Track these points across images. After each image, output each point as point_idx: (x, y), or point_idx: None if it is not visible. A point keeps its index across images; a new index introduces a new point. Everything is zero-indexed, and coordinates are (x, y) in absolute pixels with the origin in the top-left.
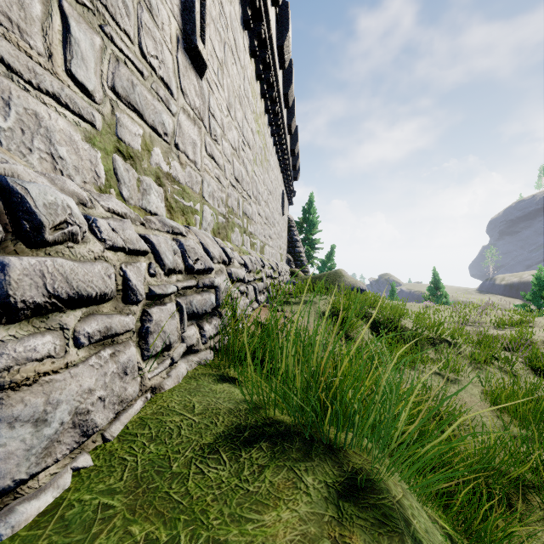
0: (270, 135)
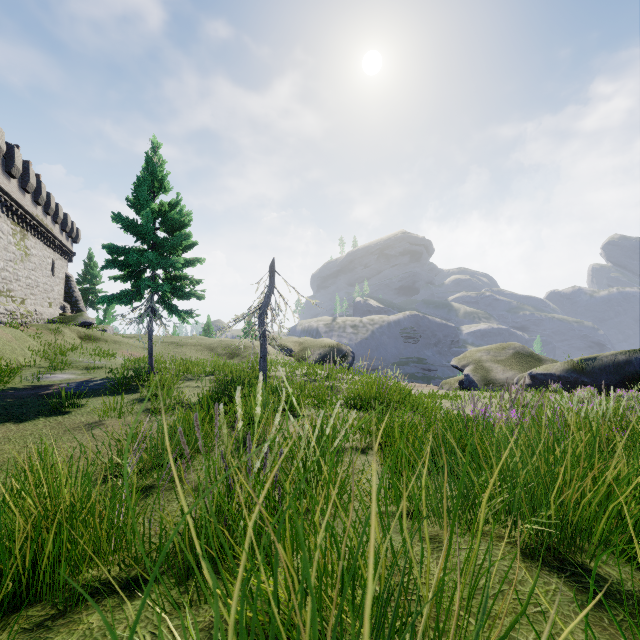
0: (33, 238)
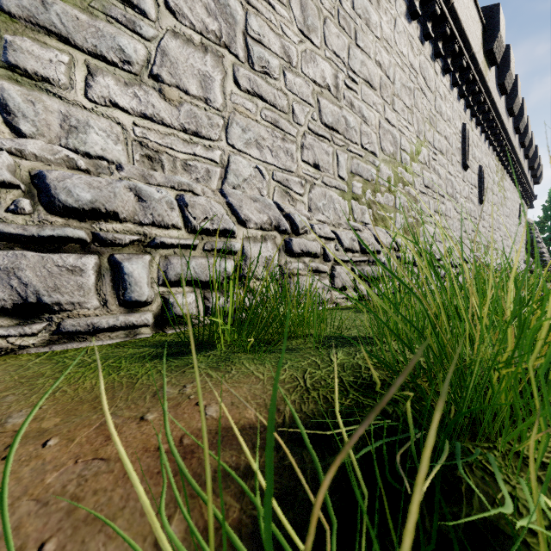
0: (507, 178)
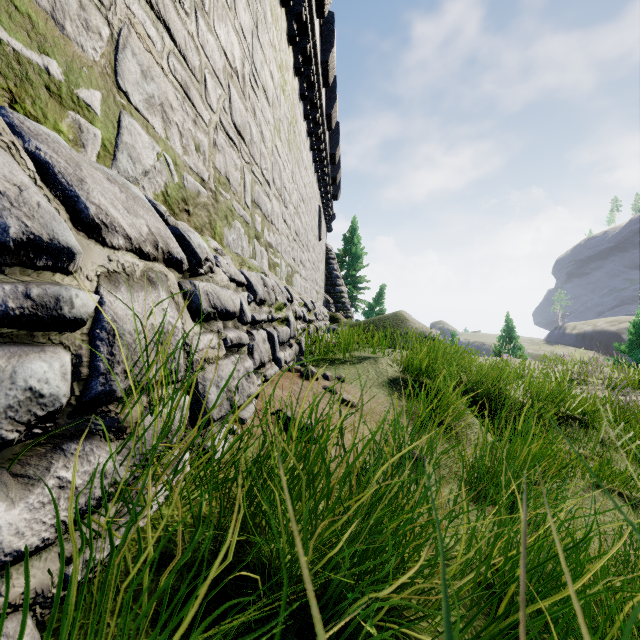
0: (303, 116)
